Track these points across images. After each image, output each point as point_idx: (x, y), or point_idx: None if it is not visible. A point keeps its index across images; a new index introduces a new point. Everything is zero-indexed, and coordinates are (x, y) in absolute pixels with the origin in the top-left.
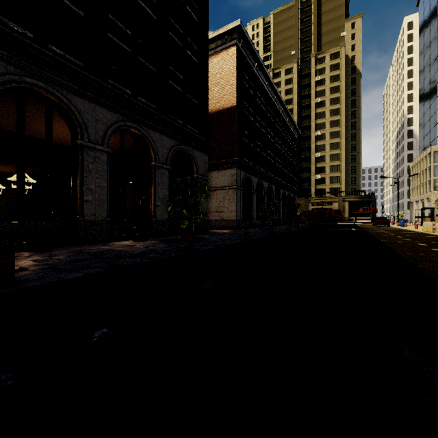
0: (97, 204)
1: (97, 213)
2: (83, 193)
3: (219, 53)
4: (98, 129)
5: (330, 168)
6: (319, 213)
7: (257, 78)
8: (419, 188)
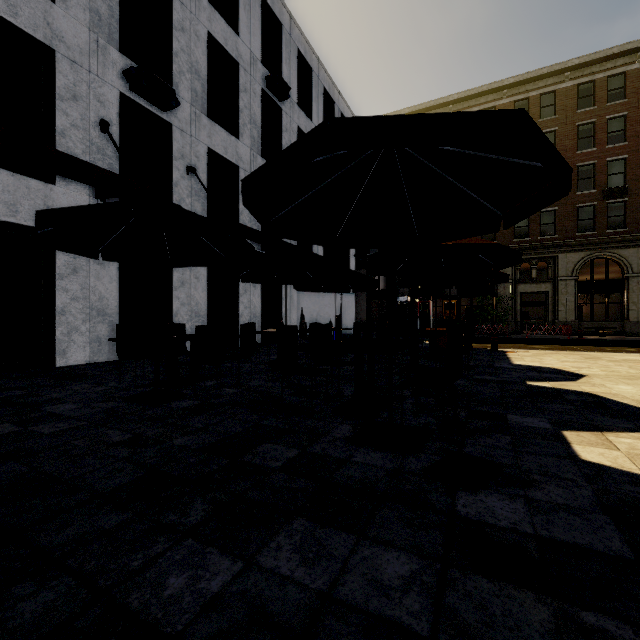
0: (639, 311)
1: (639, 317)
2: (628, 305)
3: None
4: None
5: None
6: None
7: None
8: None
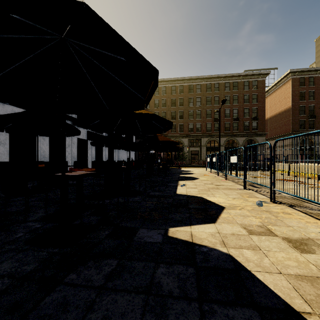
0: None
1: None
2: None
3: (285, 84)
4: (222, 142)
5: None
6: None
7: None
8: None
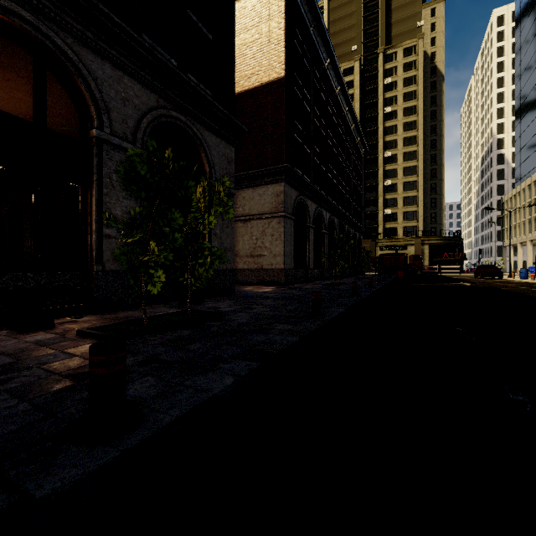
0: None
1: None
2: None
3: None
4: None
5: (403, 200)
6: (392, 260)
7: (315, 48)
8: (519, 228)
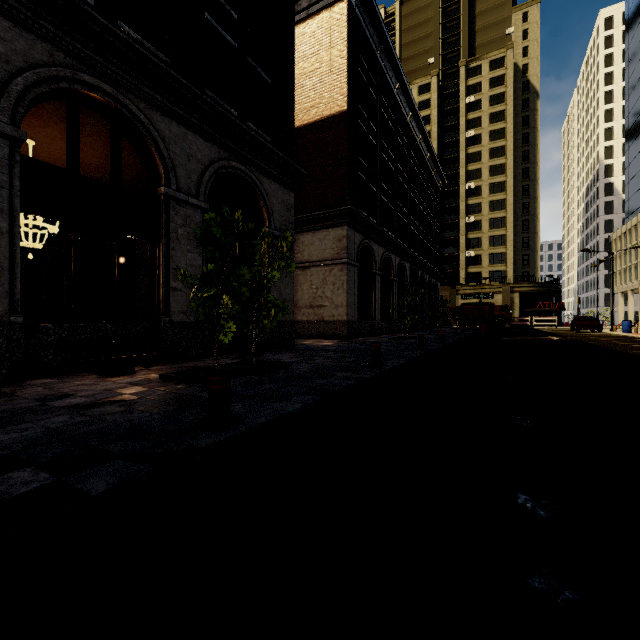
0: None
1: None
2: None
3: (315, 17)
4: None
5: (489, 239)
6: (475, 310)
7: (382, 73)
8: (629, 272)
